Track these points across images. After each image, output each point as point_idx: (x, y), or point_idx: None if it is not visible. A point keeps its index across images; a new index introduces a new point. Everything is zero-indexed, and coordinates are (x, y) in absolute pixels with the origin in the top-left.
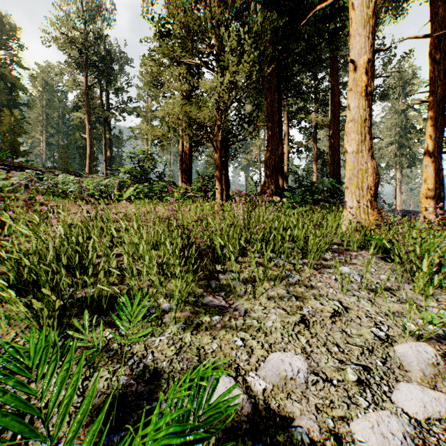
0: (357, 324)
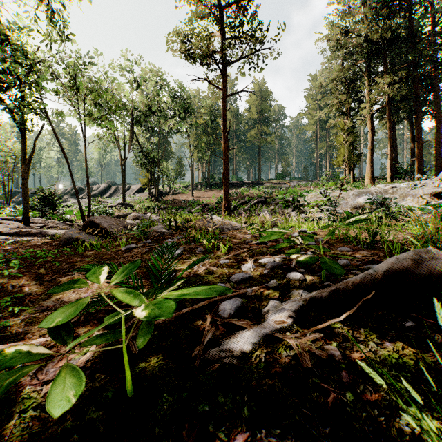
0: None
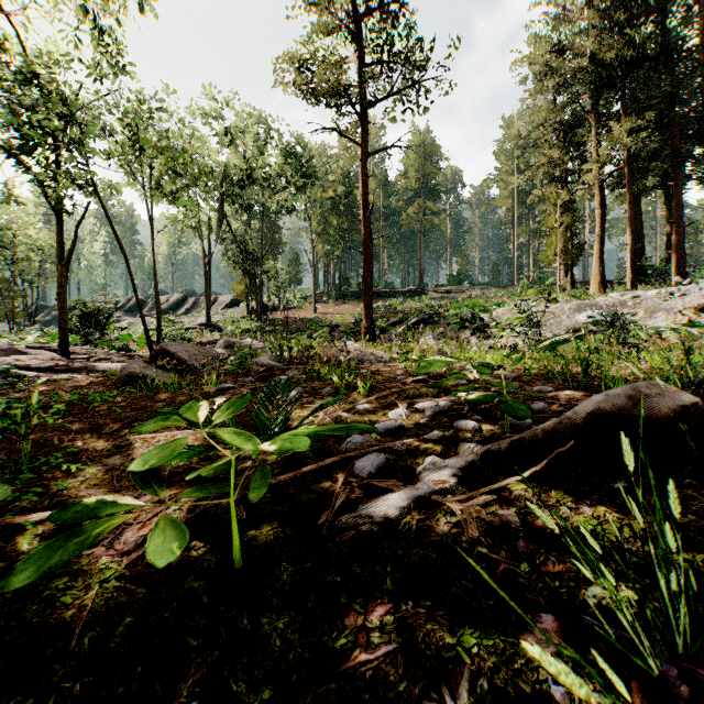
0: None
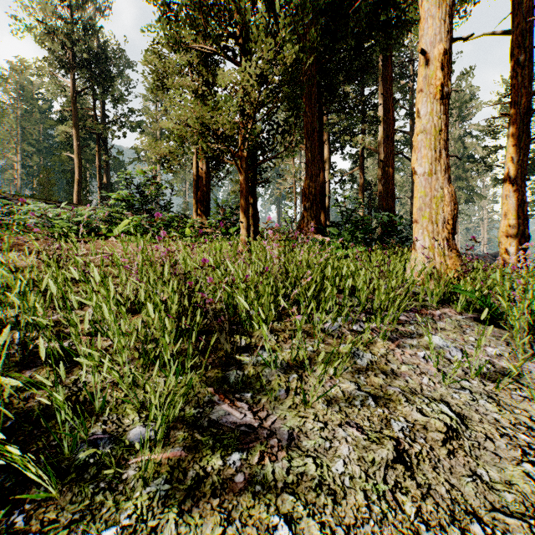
0: (492, 454)
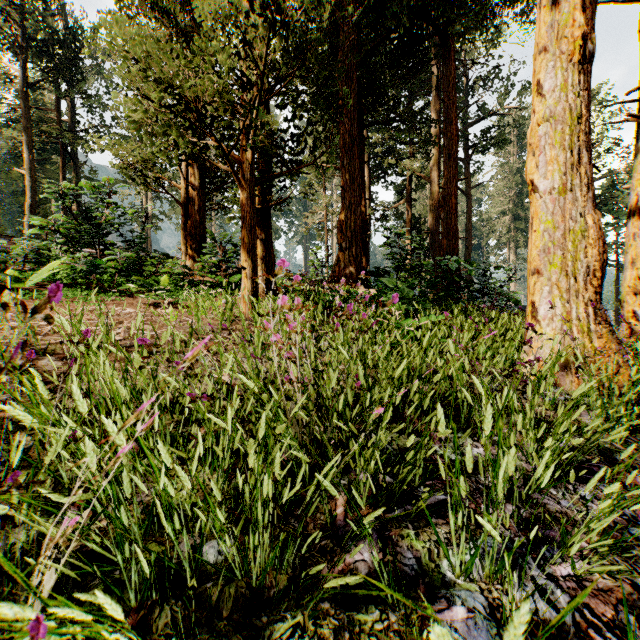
0: None
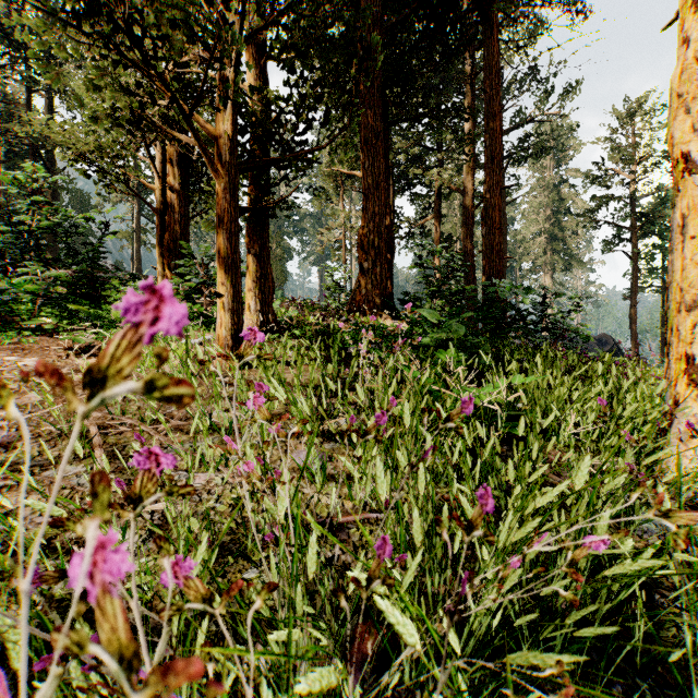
0: None
